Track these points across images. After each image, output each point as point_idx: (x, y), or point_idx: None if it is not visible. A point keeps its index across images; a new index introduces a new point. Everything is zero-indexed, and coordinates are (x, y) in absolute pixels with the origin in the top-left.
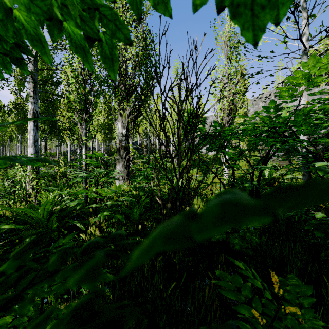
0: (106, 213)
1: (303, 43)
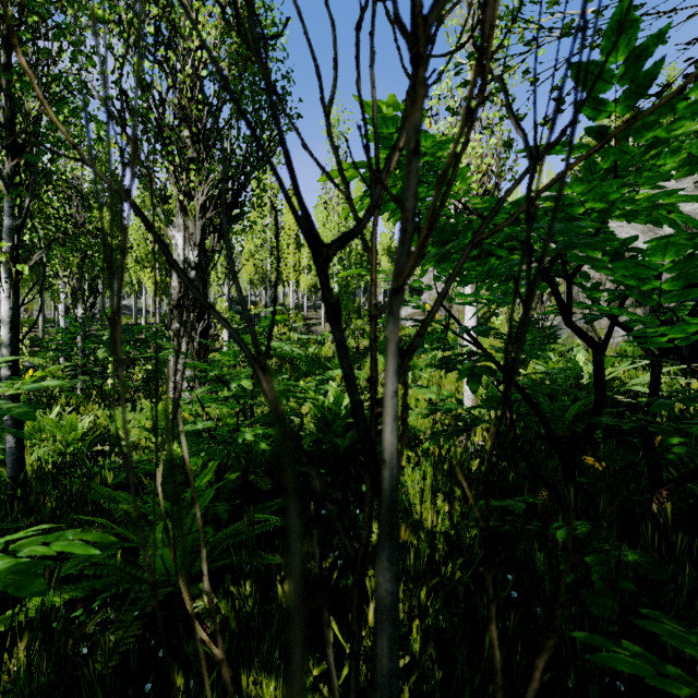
0: None
1: None
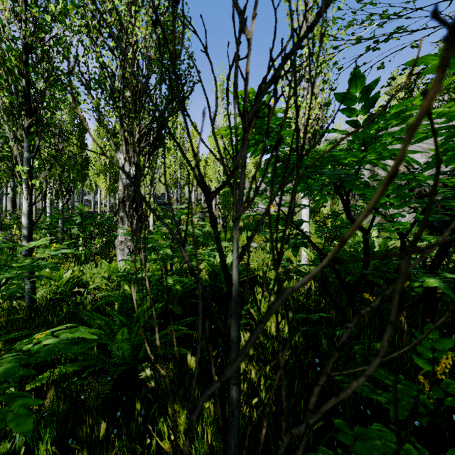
0: None
1: None
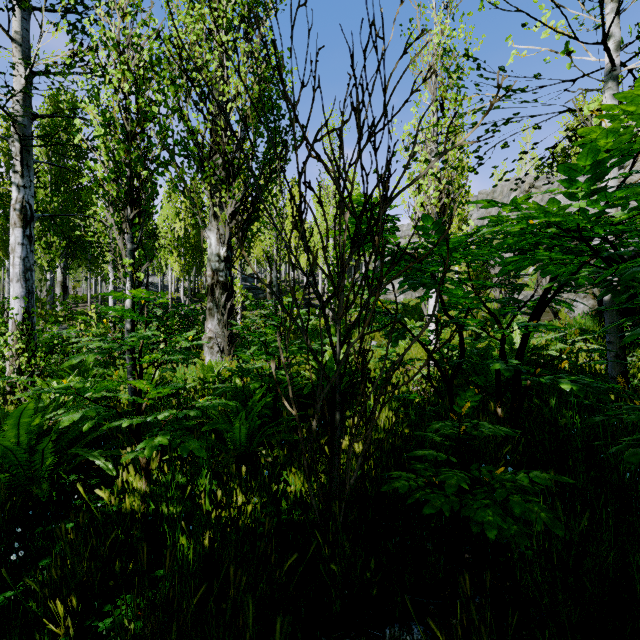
0: (160, 439)
1: (608, 53)
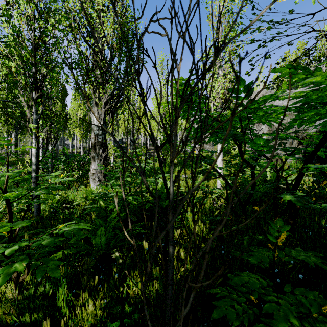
0: (16, 265)
1: None
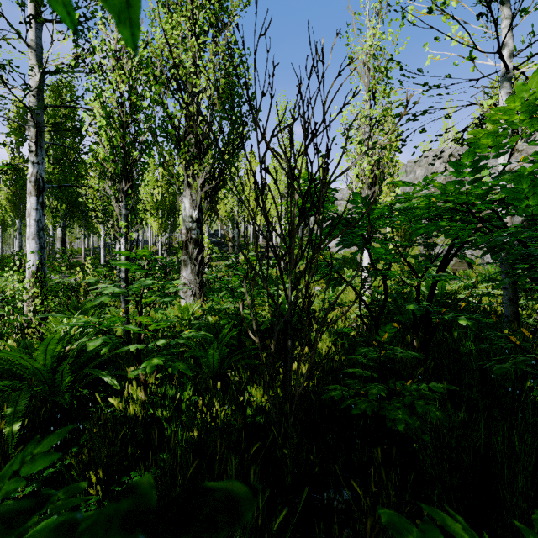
0: (157, 360)
1: (503, 60)
